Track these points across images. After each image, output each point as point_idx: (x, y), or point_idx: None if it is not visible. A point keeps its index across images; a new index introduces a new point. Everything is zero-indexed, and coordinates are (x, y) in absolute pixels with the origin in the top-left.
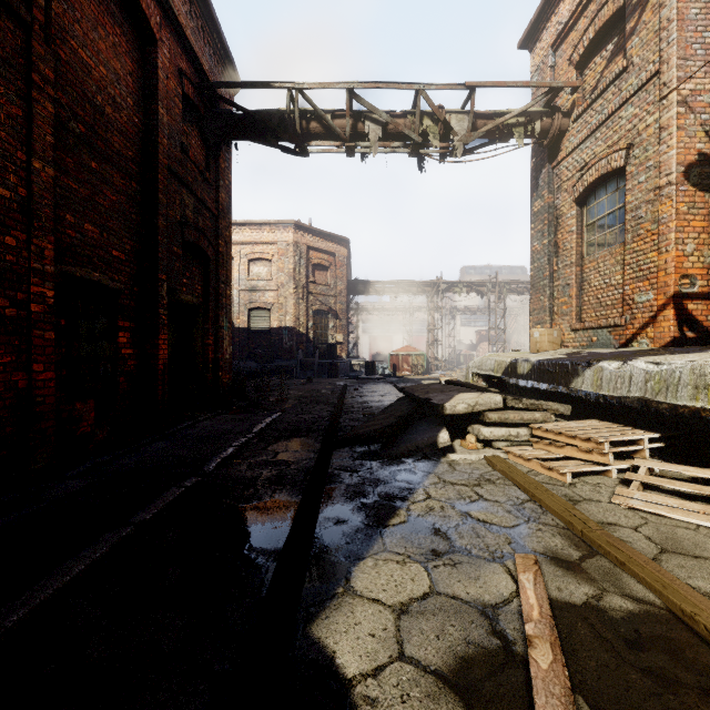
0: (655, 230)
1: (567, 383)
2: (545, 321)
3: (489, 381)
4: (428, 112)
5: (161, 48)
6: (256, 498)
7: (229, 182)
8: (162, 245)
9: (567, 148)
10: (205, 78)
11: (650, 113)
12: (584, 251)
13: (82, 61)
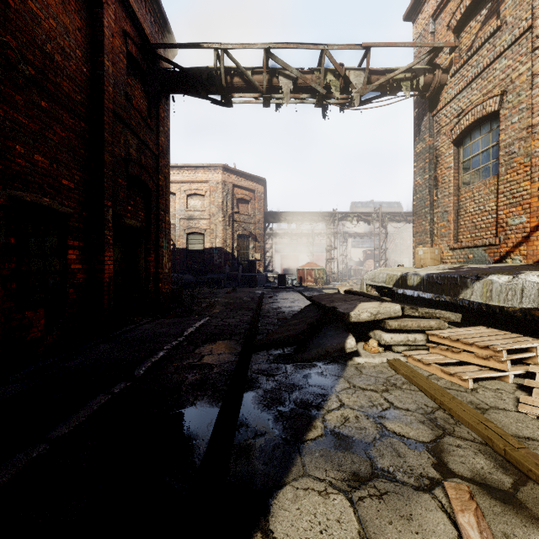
0: (527, 162)
1: (456, 294)
2: (426, 241)
3: (381, 290)
4: (331, 69)
5: (107, 10)
6: (178, 406)
7: (167, 129)
8: (108, 177)
9: (445, 98)
10: (147, 41)
11: (523, 63)
12: (460, 183)
13: (32, 12)
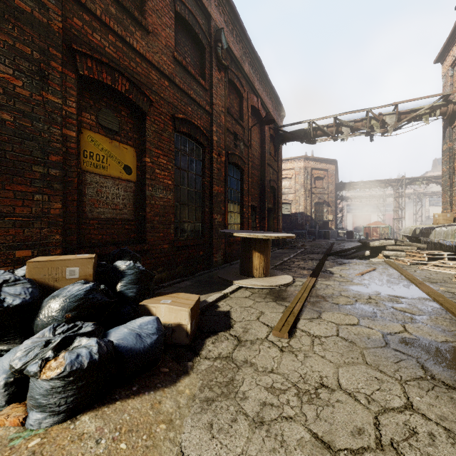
0: None
1: (428, 236)
2: (447, 208)
3: (410, 239)
4: (374, 117)
5: (266, 125)
6: (307, 261)
7: (281, 157)
8: (266, 190)
9: None
10: (275, 122)
11: None
12: None
13: (251, 144)
